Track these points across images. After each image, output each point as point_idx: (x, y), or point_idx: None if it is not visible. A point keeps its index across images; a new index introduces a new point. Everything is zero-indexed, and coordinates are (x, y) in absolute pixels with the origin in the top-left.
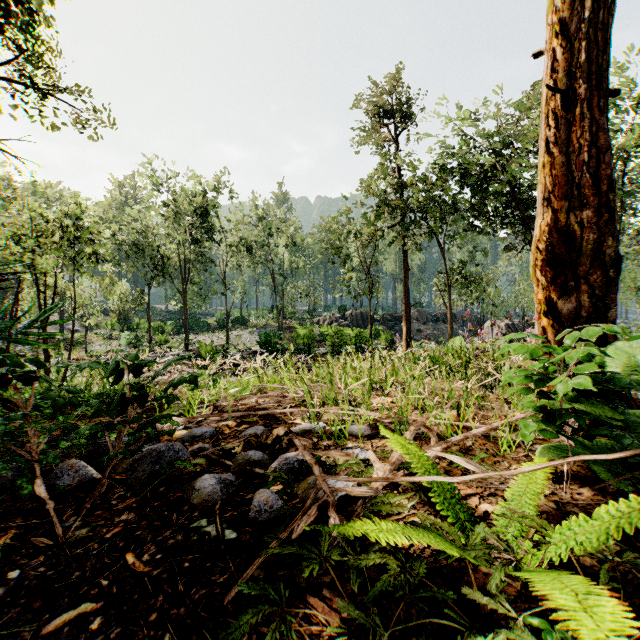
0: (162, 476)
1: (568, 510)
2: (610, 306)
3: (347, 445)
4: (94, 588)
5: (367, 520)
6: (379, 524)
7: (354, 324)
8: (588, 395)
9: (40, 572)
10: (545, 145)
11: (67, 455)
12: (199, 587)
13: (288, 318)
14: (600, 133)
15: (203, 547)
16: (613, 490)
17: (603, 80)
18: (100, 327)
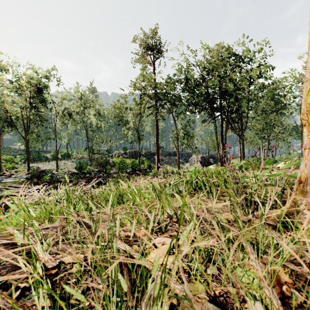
0: None
1: None
2: None
3: None
4: None
5: None
6: None
7: (131, 157)
8: None
9: None
10: None
11: None
12: None
13: (95, 154)
14: None
15: None
16: None
17: None
18: None
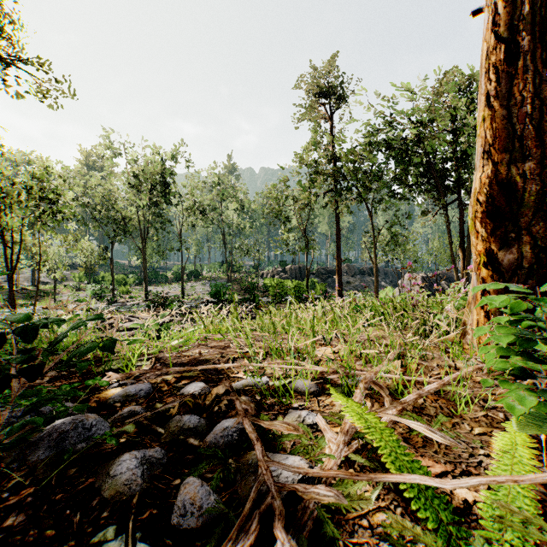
0: (75, 454)
1: None
2: None
3: (292, 404)
4: None
5: None
6: None
7: (293, 277)
8: None
9: None
10: (484, 99)
11: None
12: None
13: (236, 272)
14: (541, 85)
15: None
16: None
17: (543, 34)
18: (69, 279)
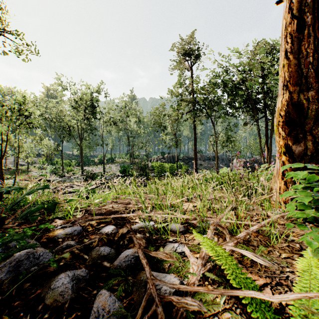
0: (30, 273)
1: None
2: None
3: (169, 239)
4: None
5: None
6: None
7: (169, 161)
8: None
9: None
10: (284, 54)
11: None
12: None
13: (135, 158)
14: (318, 45)
15: None
16: None
17: None
18: (36, 163)
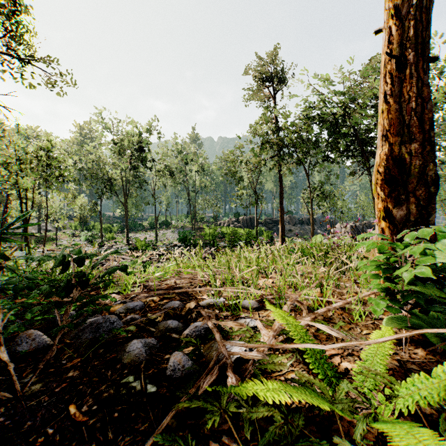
0: (102, 341)
1: (408, 367)
2: (431, 213)
3: (241, 315)
4: (41, 436)
5: (257, 381)
6: (267, 384)
7: (245, 226)
8: (424, 280)
9: (0, 422)
10: (383, 97)
11: (32, 324)
12: (125, 434)
13: (199, 221)
14: (424, 88)
15: (130, 399)
16: (440, 351)
17: (426, 49)
18: (67, 228)
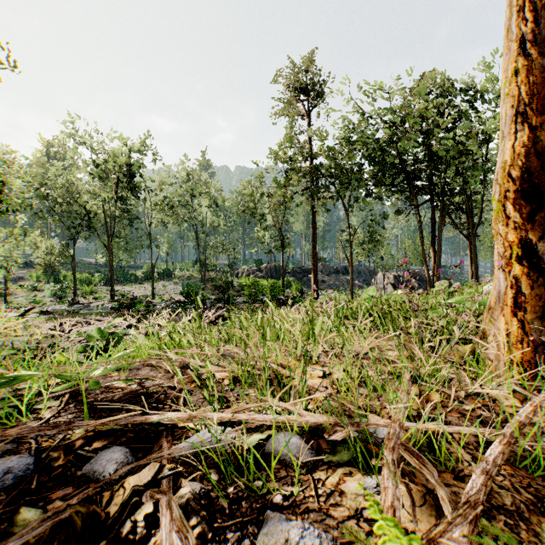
0: None
1: None
2: None
3: (272, 495)
4: None
5: None
6: None
7: (269, 276)
8: None
9: None
10: (517, 46)
11: None
12: None
13: (210, 270)
14: None
15: None
16: None
17: None
18: (26, 279)
